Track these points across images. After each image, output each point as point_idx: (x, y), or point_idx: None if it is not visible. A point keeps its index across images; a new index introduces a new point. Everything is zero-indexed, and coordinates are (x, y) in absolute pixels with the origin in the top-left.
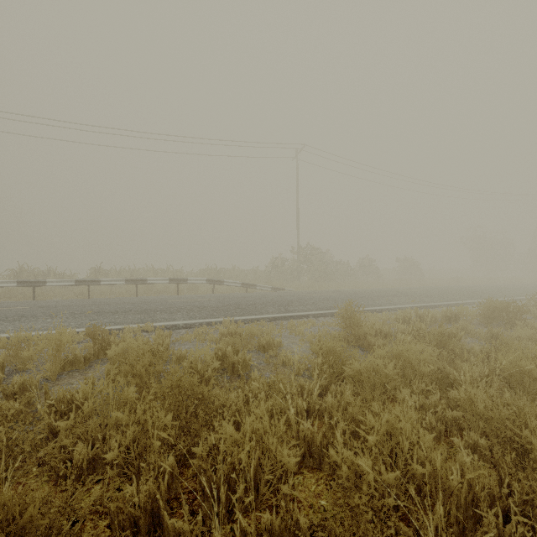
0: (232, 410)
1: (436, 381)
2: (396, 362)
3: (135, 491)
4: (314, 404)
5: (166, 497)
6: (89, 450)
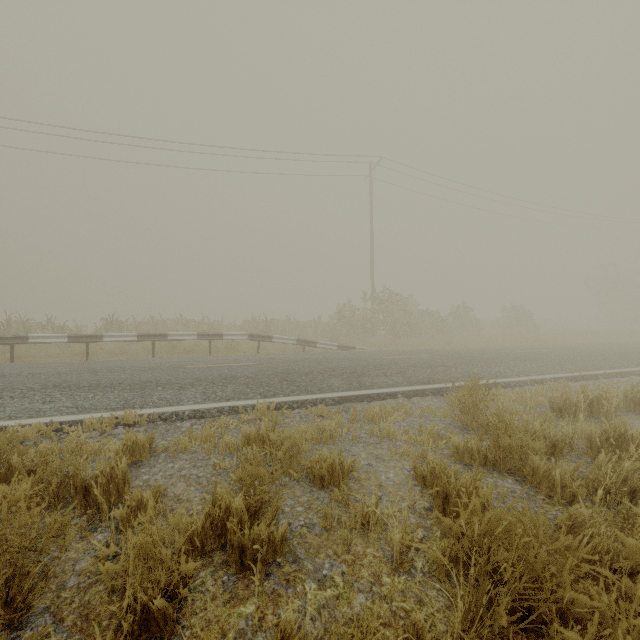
0: None
1: None
2: None
3: None
4: None
5: None
6: None
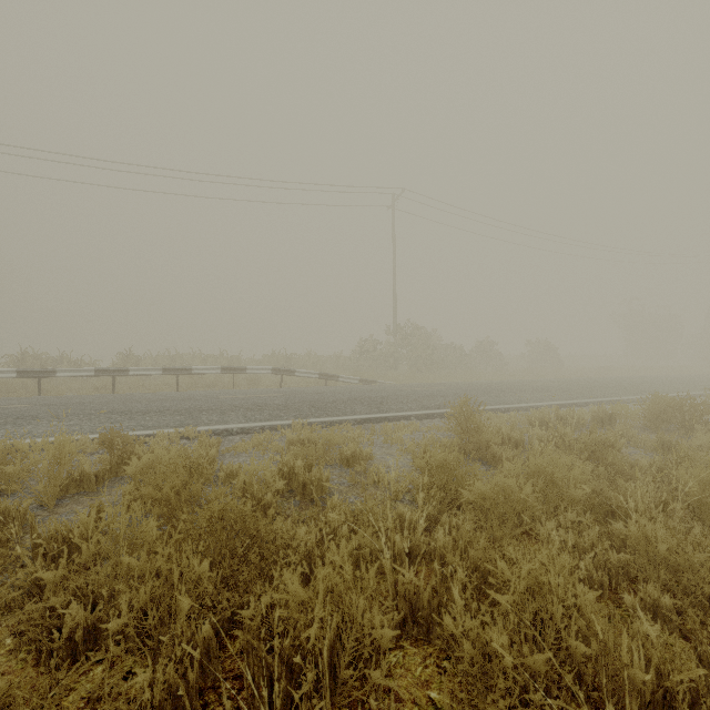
0: (300, 552)
1: (591, 509)
2: (534, 481)
3: (146, 684)
4: (418, 542)
5: (197, 689)
6: (87, 614)
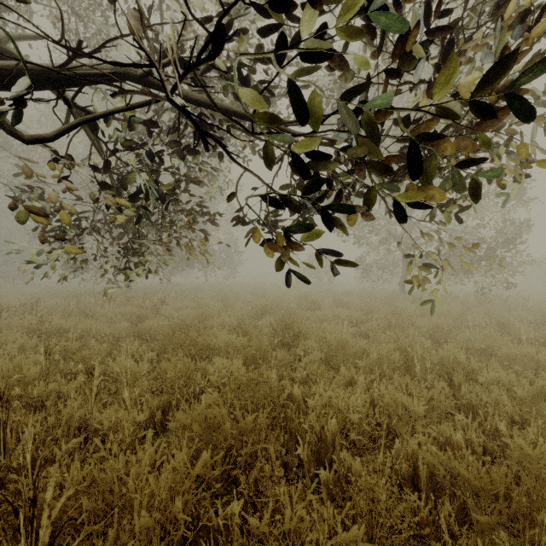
0: None
1: None
2: None
3: None
4: None
5: None
6: None
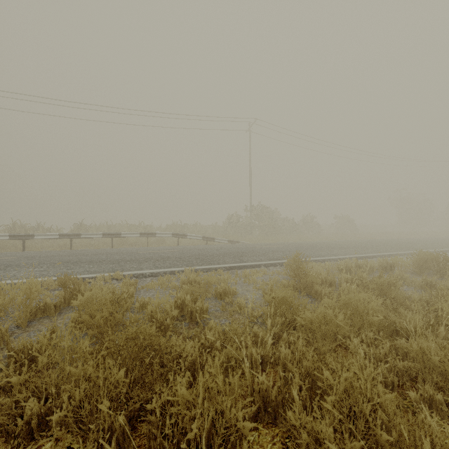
0: (187, 361)
1: (383, 329)
2: (344, 310)
3: None
4: (267, 353)
5: None
6: (41, 406)
